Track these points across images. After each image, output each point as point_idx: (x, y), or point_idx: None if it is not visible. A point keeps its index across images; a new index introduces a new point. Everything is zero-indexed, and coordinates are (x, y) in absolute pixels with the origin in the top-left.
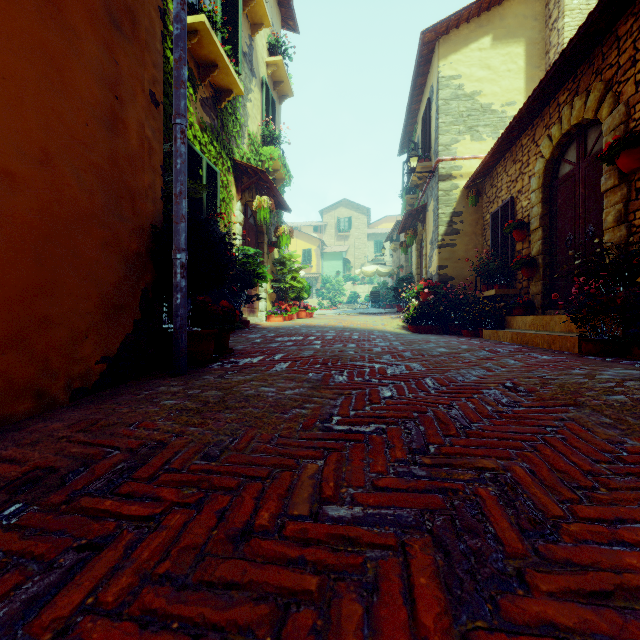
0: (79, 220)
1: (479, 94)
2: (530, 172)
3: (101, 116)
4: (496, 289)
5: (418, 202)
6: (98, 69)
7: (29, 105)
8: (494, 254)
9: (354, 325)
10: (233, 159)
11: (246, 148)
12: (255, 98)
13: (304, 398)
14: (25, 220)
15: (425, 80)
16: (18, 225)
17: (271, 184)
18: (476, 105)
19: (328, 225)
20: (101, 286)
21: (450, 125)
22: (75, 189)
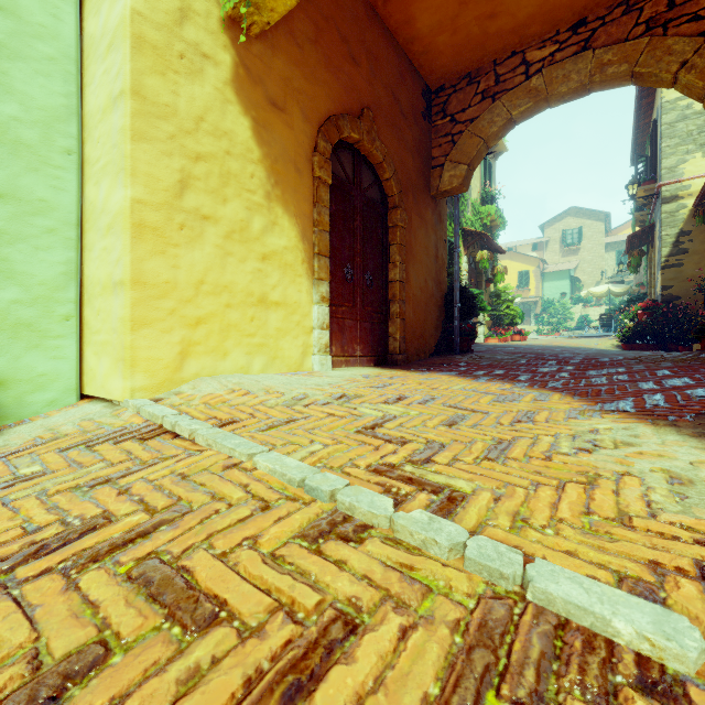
0: (430, 298)
1: None
2: None
3: (434, 259)
4: None
5: (648, 219)
6: (433, 243)
7: (423, 267)
8: None
9: (564, 344)
10: (462, 228)
11: (469, 214)
12: (475, 172)
13: (512, 359)
14: (423, 301)
15: (652, 98)
16: (422, 303)
17: (489, 239)
18: None
19: (550, 240)
20: (434, 319)
21: (675, 147)
22: (429, 288)
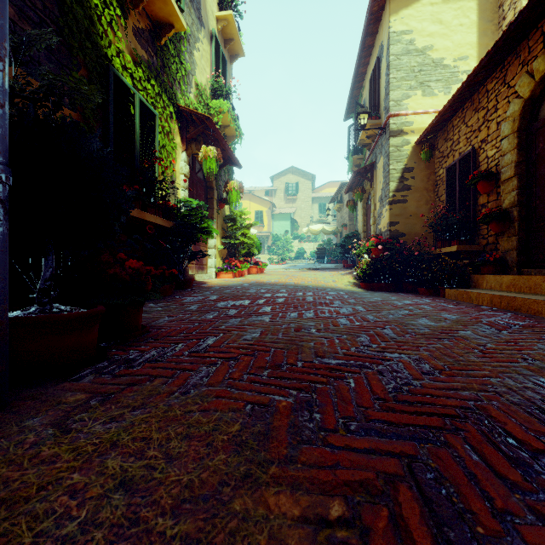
0: None
1: (431, 49)
2: (499, 118)
3: None
4: (458, 245)
5: (365, 162)
6: None
7: None
8: (450, 209)
9: (305, 282)
10: (177, 105)
11: (193, 98)
12: (204, 49)
13: None
14: None
15: (373, 41)
16: None
17: (218, 134)
18: (428, 60)
19: (278, 189)
20: None
21: (401, 80)
22: None
